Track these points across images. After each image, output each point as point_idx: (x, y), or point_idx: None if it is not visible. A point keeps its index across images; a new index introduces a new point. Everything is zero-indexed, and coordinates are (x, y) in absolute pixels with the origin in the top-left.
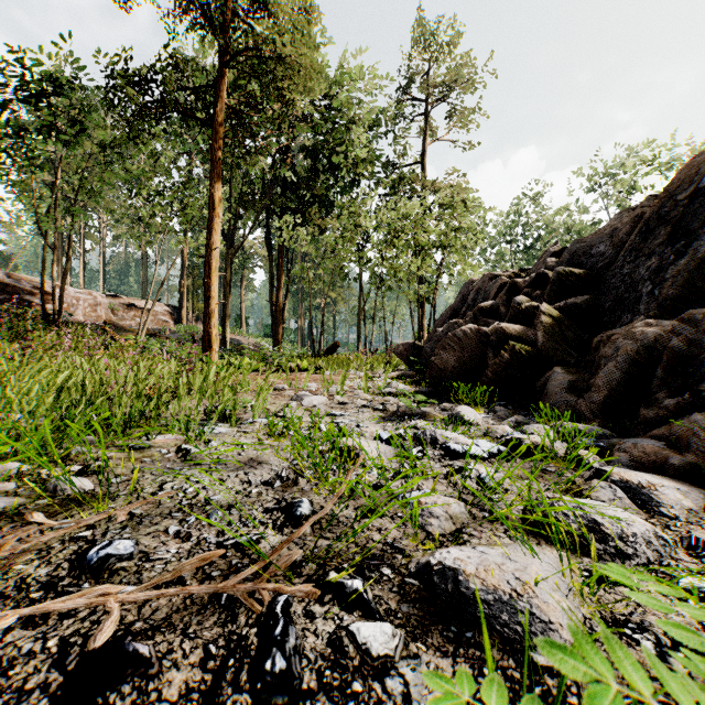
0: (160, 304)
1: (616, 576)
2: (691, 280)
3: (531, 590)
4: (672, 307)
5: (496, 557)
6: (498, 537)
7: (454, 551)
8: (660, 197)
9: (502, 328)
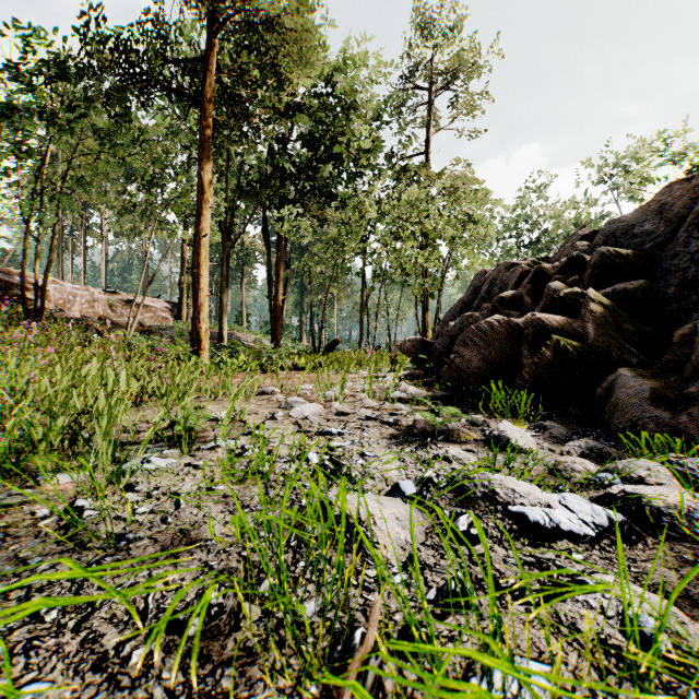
0: (159, 301)
1: None
2: None
3: None
4: None
5: None
6: None
7: None
8: None
9: (541, 319)
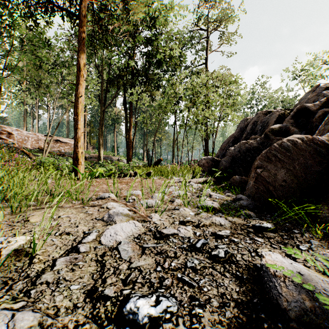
0: (73, 140)
1: None
2: None
3: None
4: None
5: None
6: None
7: None
8: None
9: None
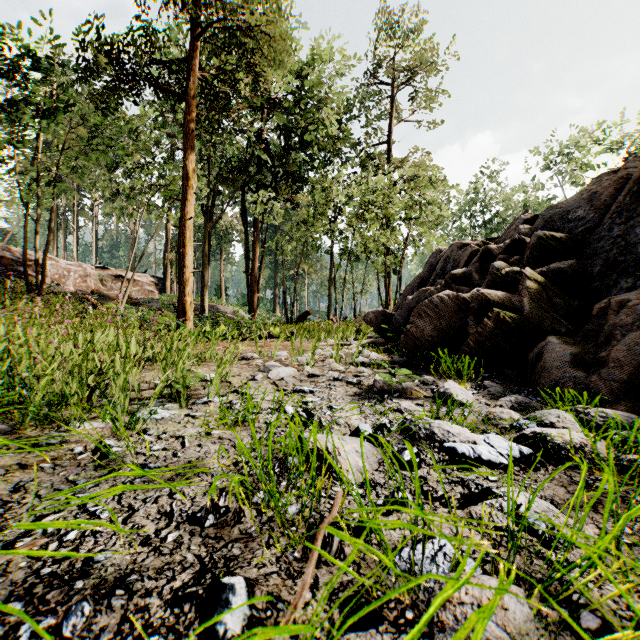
0: (146, 275)
1: None
2: None
3: None
4: None
5: None
6: None
7: None
8: None
9: (484, 294)
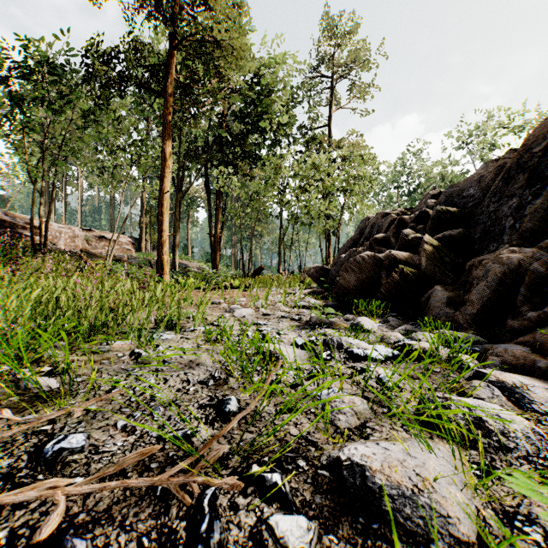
0: (124, 236)
1: (525, 492)
2: (545, 216)
3: (430, 486)
4: (530, 238)
5: (398, 454)
6: (396, 430)
7: (361, 447)
8: (518, 150)
9: (393, 255)
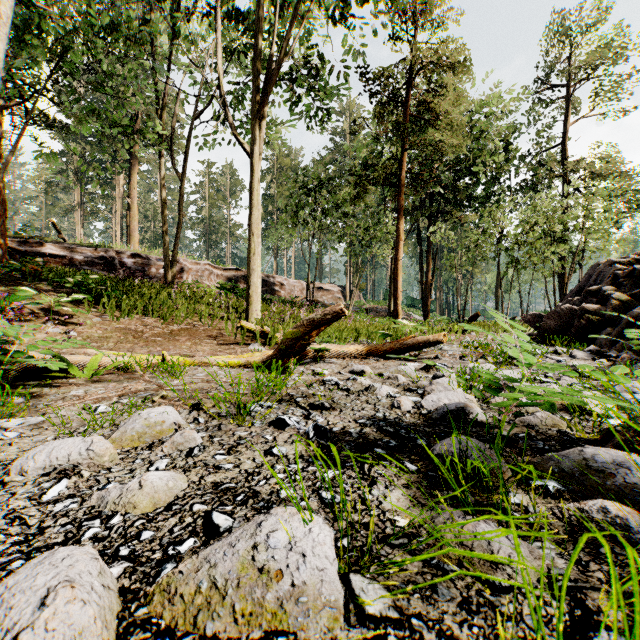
0: (335, 286)
1: None
2: None
3: None
4: None
5: None
6: None
7: None
8: None
9: (584, 307)
